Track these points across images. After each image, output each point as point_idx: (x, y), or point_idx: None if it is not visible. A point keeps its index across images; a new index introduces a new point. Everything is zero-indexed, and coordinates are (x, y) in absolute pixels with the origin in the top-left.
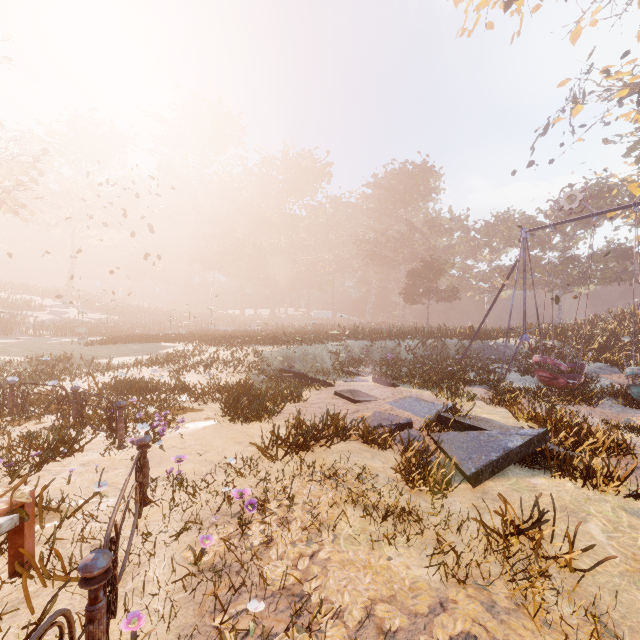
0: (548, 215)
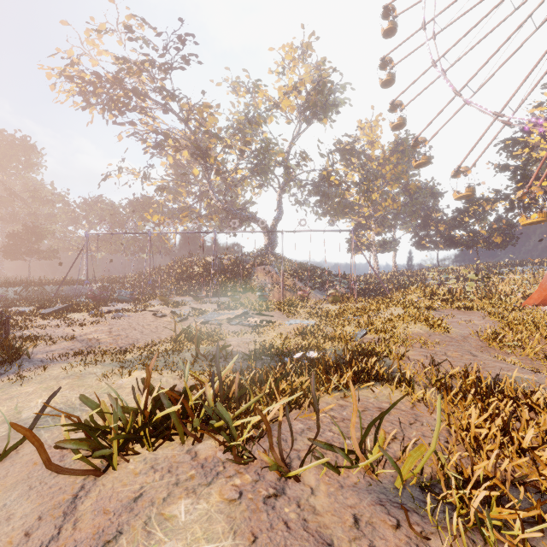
0: (124, 208)
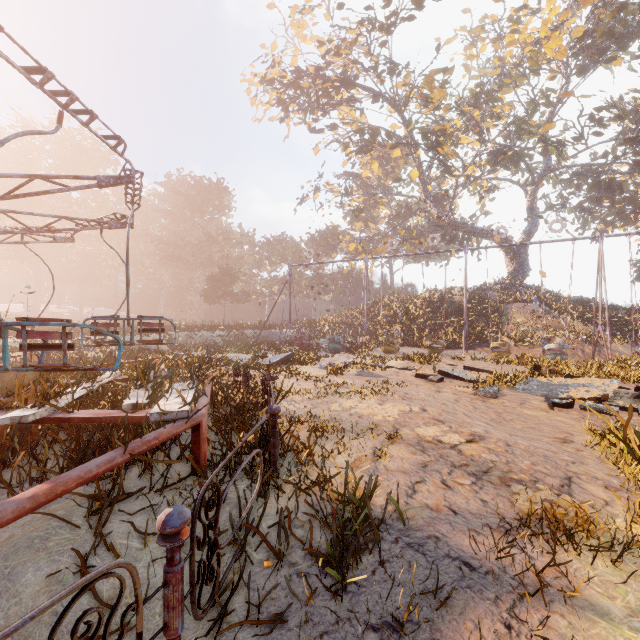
0: (307, 244)
